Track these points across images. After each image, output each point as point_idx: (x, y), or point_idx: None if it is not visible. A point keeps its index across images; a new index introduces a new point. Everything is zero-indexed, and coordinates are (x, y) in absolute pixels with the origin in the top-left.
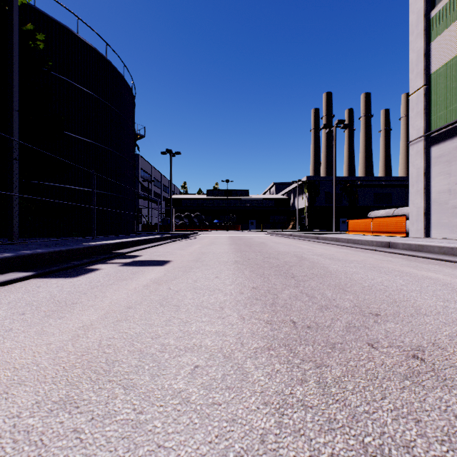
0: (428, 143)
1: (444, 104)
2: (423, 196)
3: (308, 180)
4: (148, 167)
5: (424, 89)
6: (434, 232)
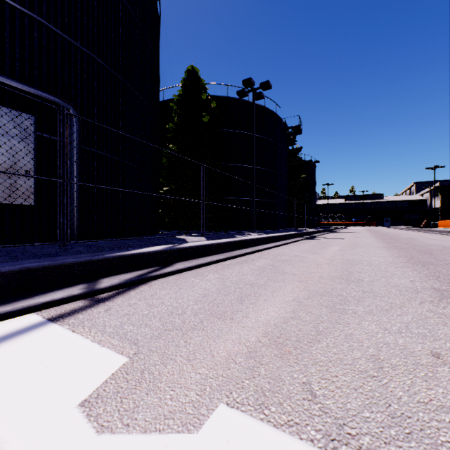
0: None
1: None
2: None
3: (440, 185)
4: None
5: None
6: None
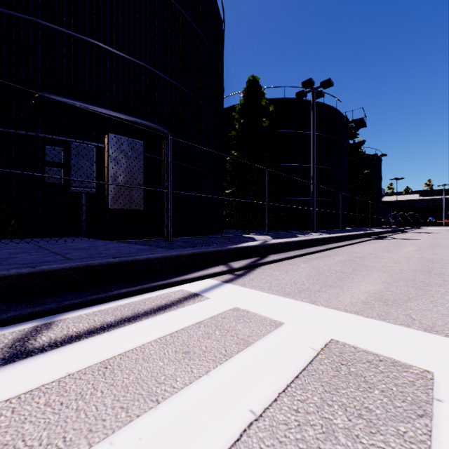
0: None
1: None
2: None
3: None
4: None
5: None
6: None
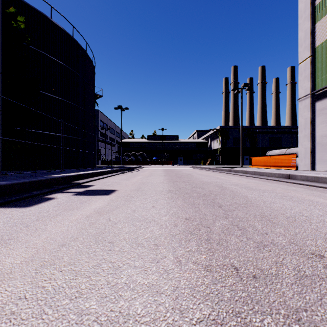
0: (313, 100)
1: (326, 70)
2: (310, 139)
3: (221, 128)
4: (105, 119)
5: (310, 59)
6: (318, 166)
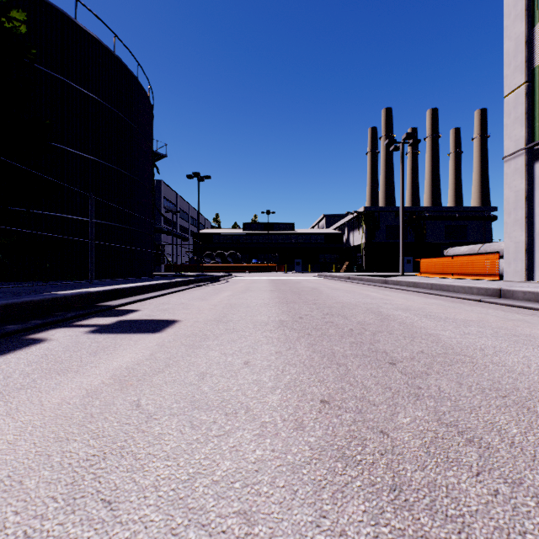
0: (530, 158)
1: None
2: (524, 227)
3: (365, 211)
4: (172, 195)
5: (525, 87)
6: None
